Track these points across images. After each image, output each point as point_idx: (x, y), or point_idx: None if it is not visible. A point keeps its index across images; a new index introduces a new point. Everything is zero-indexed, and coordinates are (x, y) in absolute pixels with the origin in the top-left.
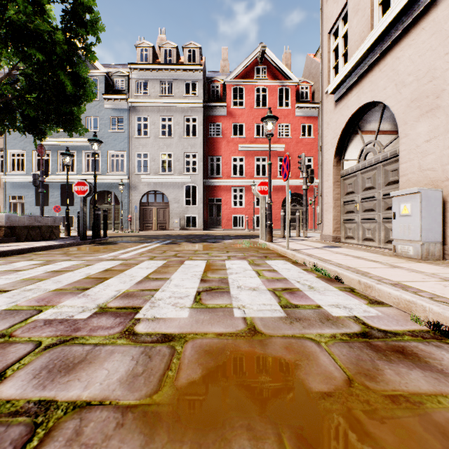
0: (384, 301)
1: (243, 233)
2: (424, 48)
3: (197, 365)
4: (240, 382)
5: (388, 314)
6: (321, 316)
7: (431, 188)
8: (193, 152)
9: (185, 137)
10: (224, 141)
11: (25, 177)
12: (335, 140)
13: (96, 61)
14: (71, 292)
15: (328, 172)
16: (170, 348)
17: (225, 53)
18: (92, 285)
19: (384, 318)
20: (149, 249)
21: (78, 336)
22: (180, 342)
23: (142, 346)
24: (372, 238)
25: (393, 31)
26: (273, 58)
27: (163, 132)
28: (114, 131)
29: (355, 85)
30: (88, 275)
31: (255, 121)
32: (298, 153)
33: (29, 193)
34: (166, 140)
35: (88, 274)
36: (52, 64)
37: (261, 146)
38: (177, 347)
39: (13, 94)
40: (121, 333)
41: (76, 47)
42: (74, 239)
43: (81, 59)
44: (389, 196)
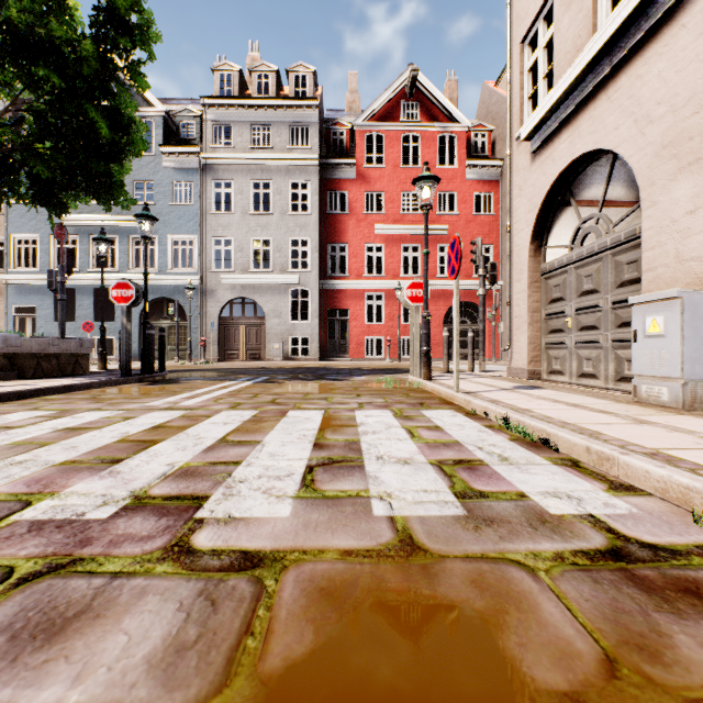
0: (636, 485)
1: (383, 365)
2: (684, 57)
3: (304, 624)
4: (389, 664)
5: (649, 511)
6: (530, 515)
7: (700, 290)
8: (303, 237)
9: (291, 214)
10: (352, 219)
11: (38, 276)
12: (533, 215)
13: (150, 93)
14: (89, 466)
15: (521, 267)
16: (254, 583)
17: (354, 81)
18: (128, 453)
19: (645, 520)
20: (232, 391)
21: (86, 556)
22: (274, 569)
23: (202, 579)
24: (593, 373)
25: (631, 32)
26: (429, 88)
27: (256, 206)
28: (178, 204)
29: (566, 124)
30: (124, 436)
31: (401, 187)
32: (469, 238)
33: (44, 302)
34: (261, 218)
35: (125, 434)
36: (76, 93)
37: (411, 227)
38: (268, 581)
39: (15, 142)
40: (166, 550)
41: (115, 66)
42: (112, 375)
43: (122, 87)
44: (622, 304)
